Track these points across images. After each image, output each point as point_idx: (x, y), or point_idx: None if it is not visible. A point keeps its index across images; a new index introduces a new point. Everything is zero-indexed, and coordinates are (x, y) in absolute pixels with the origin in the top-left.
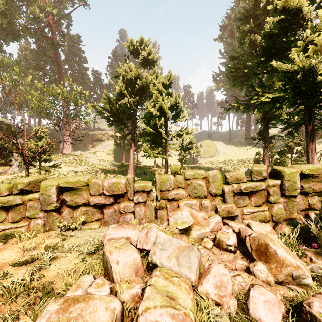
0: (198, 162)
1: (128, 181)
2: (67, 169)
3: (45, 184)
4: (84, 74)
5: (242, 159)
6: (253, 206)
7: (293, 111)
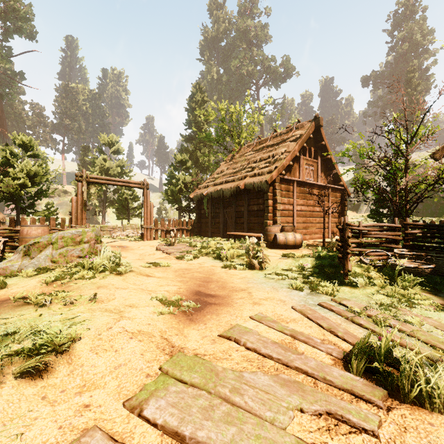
0: None
1: (117, 225)
2: None
3: (97, 226)
4: (22, 111)
5: None
6: None
7: None
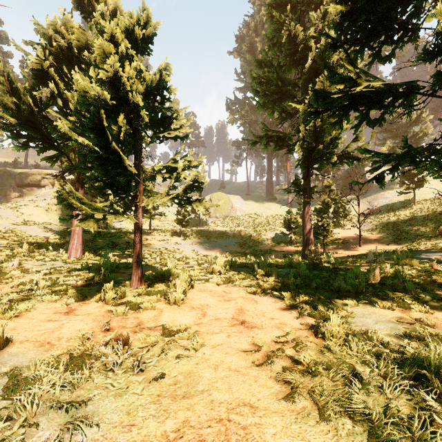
0: (207, 224)
1: None
2: None
3: None
4: None
5: (265, 219)
6: None
7: (341, 152)
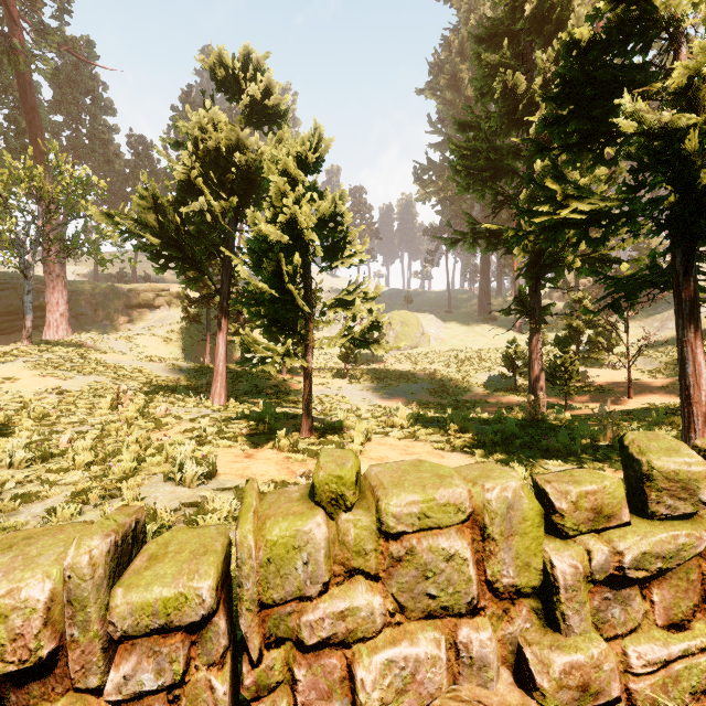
0: (383, 360)
1: (68, 592)
2: (37, 387)
3: None
4: (106, 142)
5: (476, 353)
6: (660, 624)
7: (590, 253)
